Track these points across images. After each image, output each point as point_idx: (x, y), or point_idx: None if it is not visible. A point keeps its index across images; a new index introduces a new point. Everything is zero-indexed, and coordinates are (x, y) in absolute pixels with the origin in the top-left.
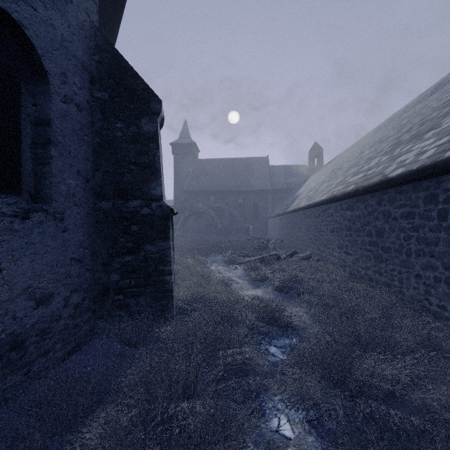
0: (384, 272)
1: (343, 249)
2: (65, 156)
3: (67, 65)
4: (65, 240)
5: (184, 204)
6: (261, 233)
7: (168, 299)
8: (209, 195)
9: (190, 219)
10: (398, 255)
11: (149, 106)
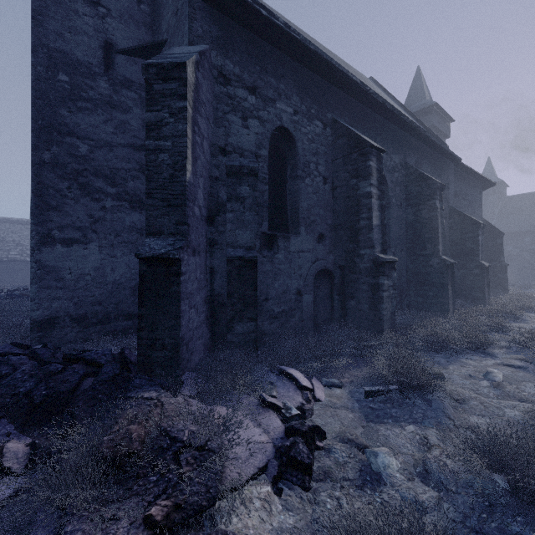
0: None
1: None
2: None
3: None
4: None
5: None
6: None
7: (506, 290)
8: (522, 235)
9: None
10: None
11: (499, 236)
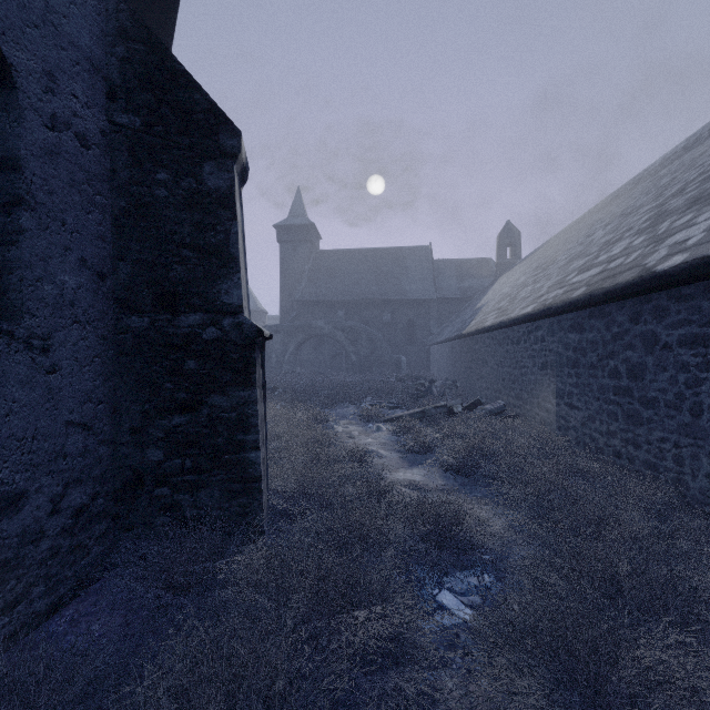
0: (644, 443)
1: (564, 398)
2: (52, 230)
3: (58, 58)
4: (52, 389)
5: (296, 323)
6: (419, 369)
7: (253, 493)
8: (336, 307)
9: (305, 345)
10: (673, 413)
11: (217, 141)
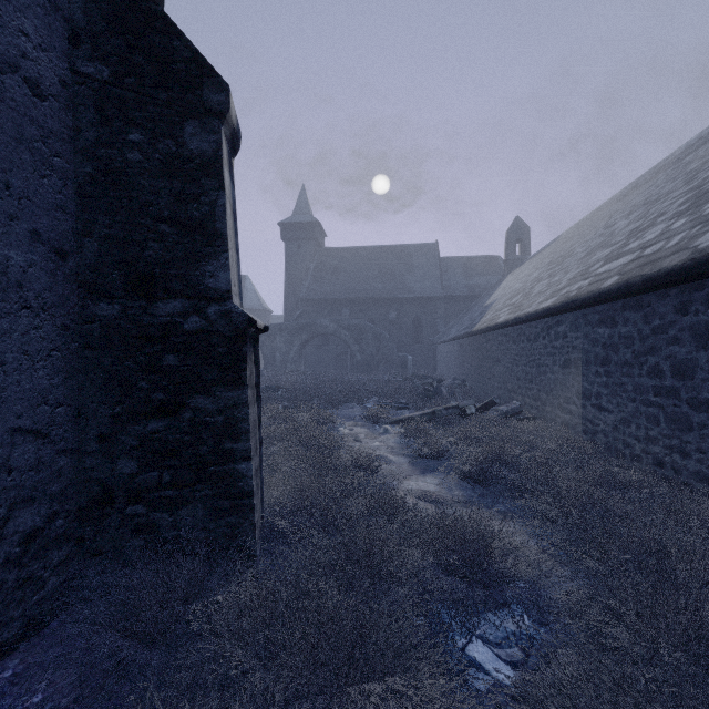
0: (695, 451)
1: (590, 399)
2: None
3: None
4: None
5: (301, 321)
6: (426, 368)
7: (243, 512)
8: (341, 305)
9: (310, 344)
10: None
11: (201, 96)
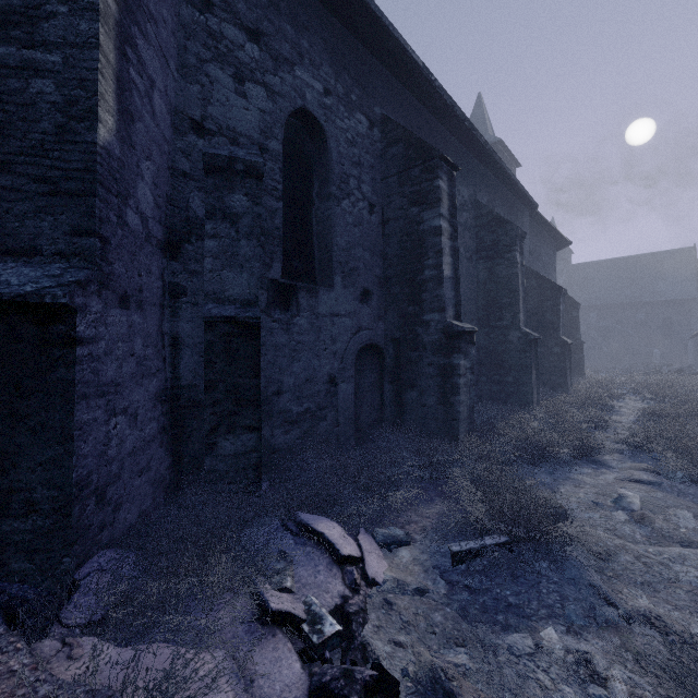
0: None
1: None
2: None
3: None
4: None
5: None
6: (677, 360)
7: (583, 374)
8: (588, 311)
9: None
10: None
11: (575, 307)
